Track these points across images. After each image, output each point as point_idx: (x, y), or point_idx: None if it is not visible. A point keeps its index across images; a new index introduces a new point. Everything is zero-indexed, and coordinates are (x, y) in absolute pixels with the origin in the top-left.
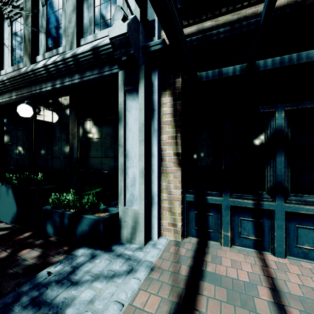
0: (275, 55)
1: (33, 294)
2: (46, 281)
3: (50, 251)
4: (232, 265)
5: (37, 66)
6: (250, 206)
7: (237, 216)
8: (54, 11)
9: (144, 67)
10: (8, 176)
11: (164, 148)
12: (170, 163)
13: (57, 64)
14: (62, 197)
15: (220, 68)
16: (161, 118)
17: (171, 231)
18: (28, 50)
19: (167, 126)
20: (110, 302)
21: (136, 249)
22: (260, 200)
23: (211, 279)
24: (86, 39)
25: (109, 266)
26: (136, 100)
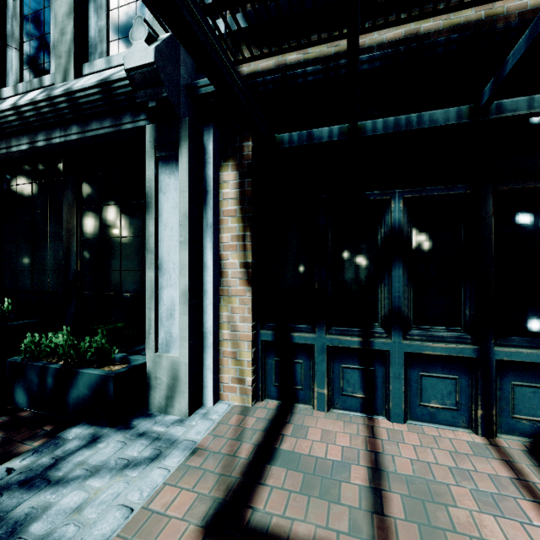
0: (390, 114)
1: None
2: (1, 484)
3: (18, 435)
4: (323, 439)
5: None
6: (356, 347)
7: (338, 362)
8: (36, 10)
9: (189, 121)
10: None
11: (224, 256)
12: (235, 280)
13: (37, 105)
14: (45, 340)
15: (312, 128)
16: (221, 205)
17: (237, 391)
18: None
19: (230, 219)
20: (110, 508)
21: (173, 423)
22: (371, 337)
23: (285, 462)
24: (92, 66)
25: (121, 452)
26: (175, 174)
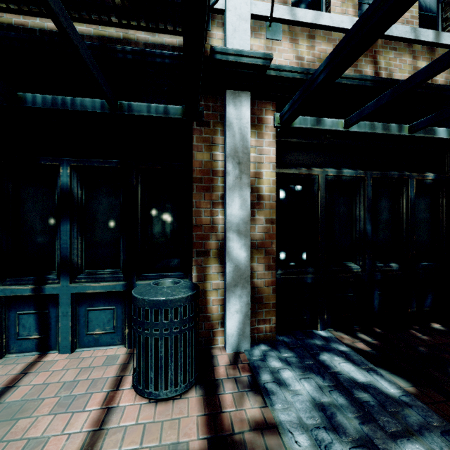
0: (57, 93)
1: None
2: None
3: None
4: None
5: None
6: (28, 294)
7: (14, 310)
8: None
9: None
10: None
11: None
12: None
13: None
14: None
15: None
16: None
17: None
18: None
19: None
20: None
21: None
22: (44, 284)
23: None
24: None
25: None
26: None
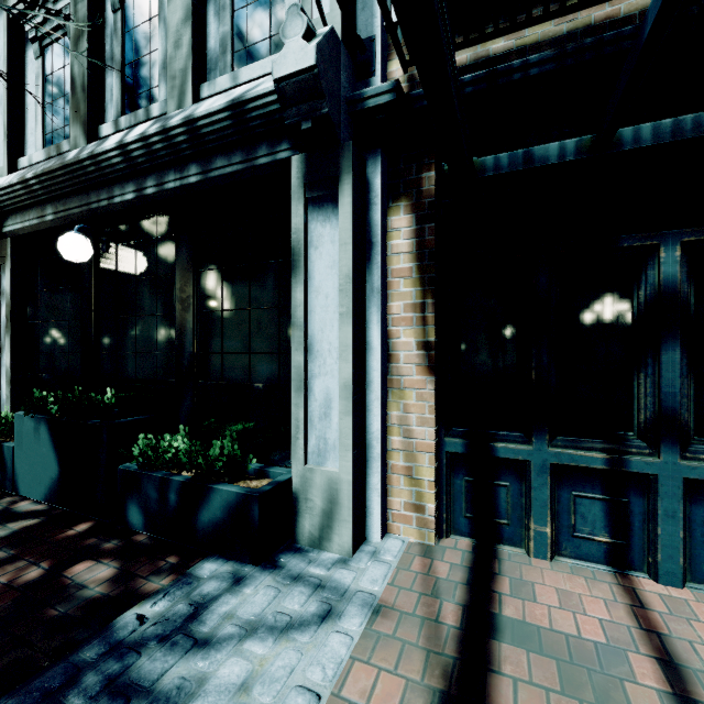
0: (659, 115)
1: (108, 668)
2: (136, 638)
3: (139, 568)
4: (561, 603)
5: (102, 147)
6: (598, 466)
7: (567, 488)
8: (140, 23)
9: (353, 146)
10: (39, 395)
11: (394, 333)
12: (409, 366)
13: (148, 140)
14: (163, 443)
15: (527, 147)
16: (388, 263)
17: (412, 522)
18: (81, 111)
19: (402, 281)
20: (287, 690)
21: (335, 565)
22: (623, 453)
23: (515, 637)
24: (213, 86)
25: (277, 602)
26: (331, 221)
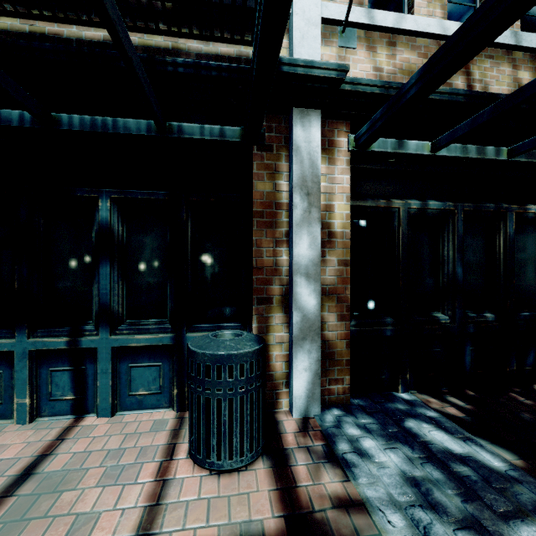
0: (96, 113)
1: None
2: None
3: None
4: None
5: None
6: (62, 347)
7: (46, 366)
8: None
9: None
10: None
11: None
12: None
13: None
14: None
15: (11, 109)
16: None
17: None
18: None
19: None
20: None
21: None
22: (81, 336)
23: None
24: None
25: None
26: None
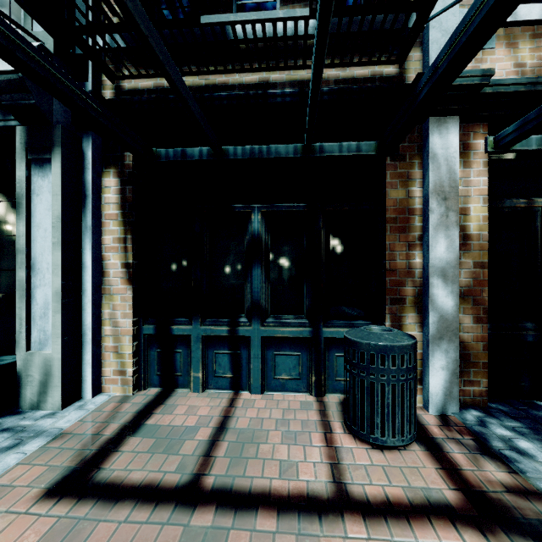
0: (250, 142)
1: None
2: None
3: None
4: (188, 413)
5: None
6: (225, 334)
7: (212, 349)
8: None
9: (63, 128)
10: None
11: (106, 257)
12: (116, 279)
13: None
14: None
15: (189, 146)
16: (102, 209)
17: (118, 382)
18: None
19: (112, 222)
20: None
21: (44, 417)
22: (237, 326)
23: (145, 433)
24: None
25: None
26: (49, 177)
